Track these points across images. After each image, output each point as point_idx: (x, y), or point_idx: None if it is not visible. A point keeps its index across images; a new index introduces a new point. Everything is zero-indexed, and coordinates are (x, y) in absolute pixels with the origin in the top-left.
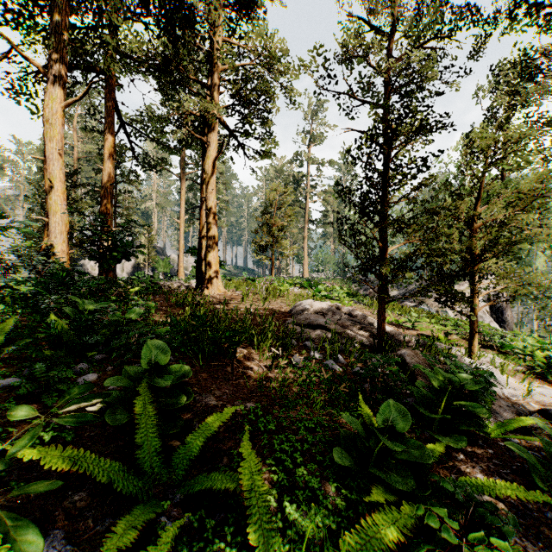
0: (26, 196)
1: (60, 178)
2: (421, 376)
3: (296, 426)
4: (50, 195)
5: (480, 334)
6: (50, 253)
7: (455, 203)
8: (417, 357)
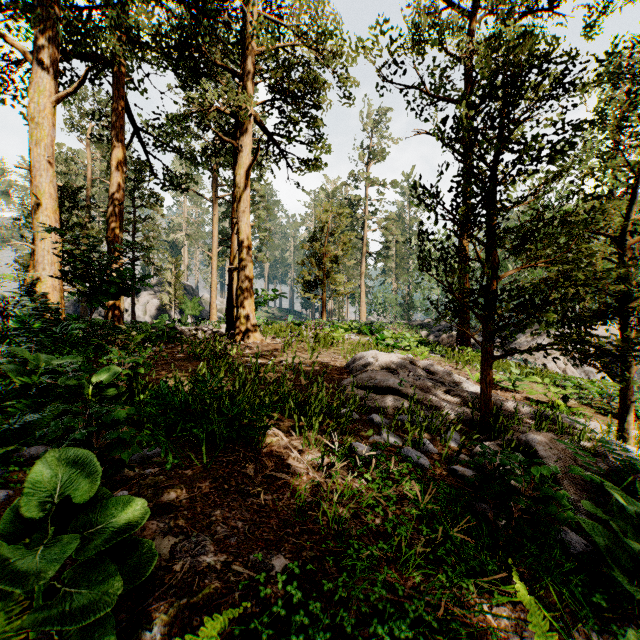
0: (15, 219)
1: (51, 193)
2: (567, 481)
3: (371, 628)
4: (37, 215)
5: (609, 398)
6: (37, 289)
7: (605, 205)
8: (554, 446)
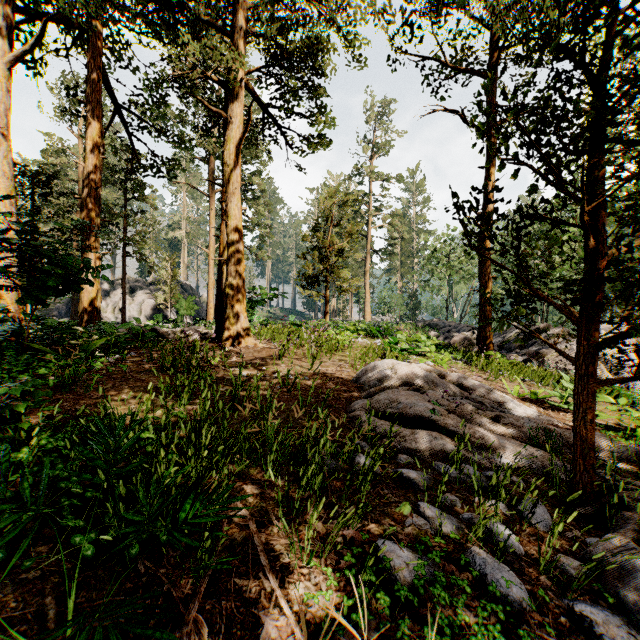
0: None
1: (5, 170)
2: None
3: None
4: None
5: None
6: None
7: None
8: None
